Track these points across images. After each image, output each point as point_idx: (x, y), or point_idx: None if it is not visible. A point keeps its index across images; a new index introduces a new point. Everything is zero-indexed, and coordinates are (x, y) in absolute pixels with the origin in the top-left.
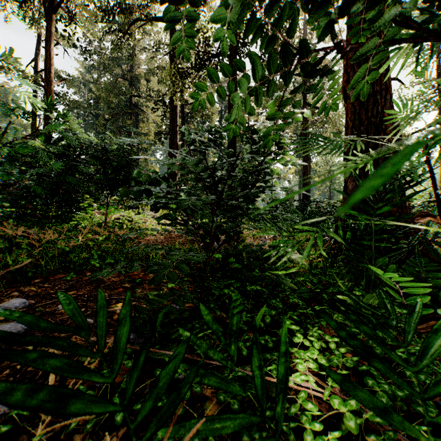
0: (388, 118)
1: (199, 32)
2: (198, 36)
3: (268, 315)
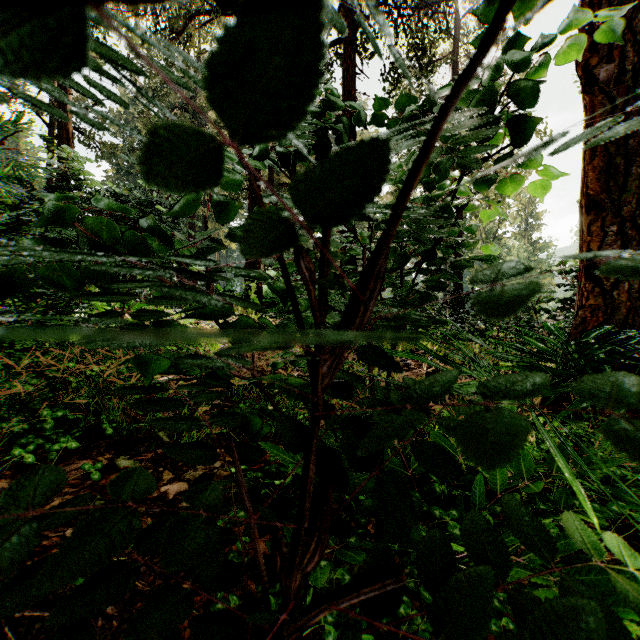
0: None
1: None
2: None
3: None
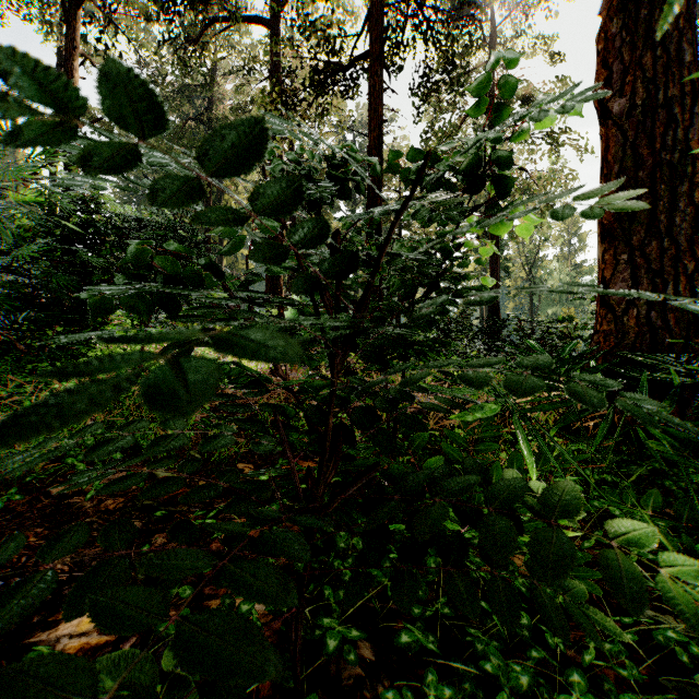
0: (698, 153)
1: (317, 29)
2: (316, 34)
3: (509, 693)
